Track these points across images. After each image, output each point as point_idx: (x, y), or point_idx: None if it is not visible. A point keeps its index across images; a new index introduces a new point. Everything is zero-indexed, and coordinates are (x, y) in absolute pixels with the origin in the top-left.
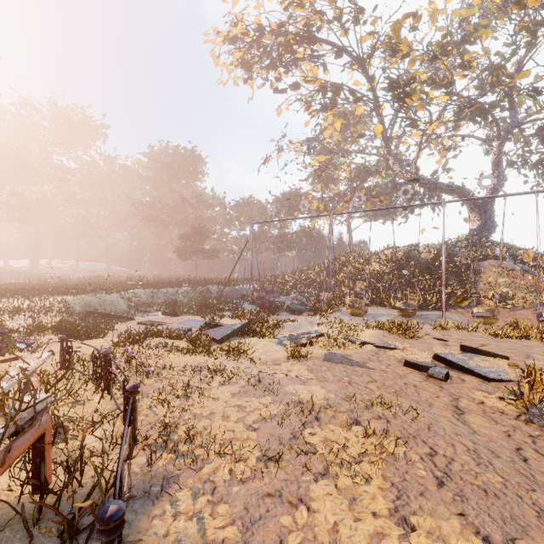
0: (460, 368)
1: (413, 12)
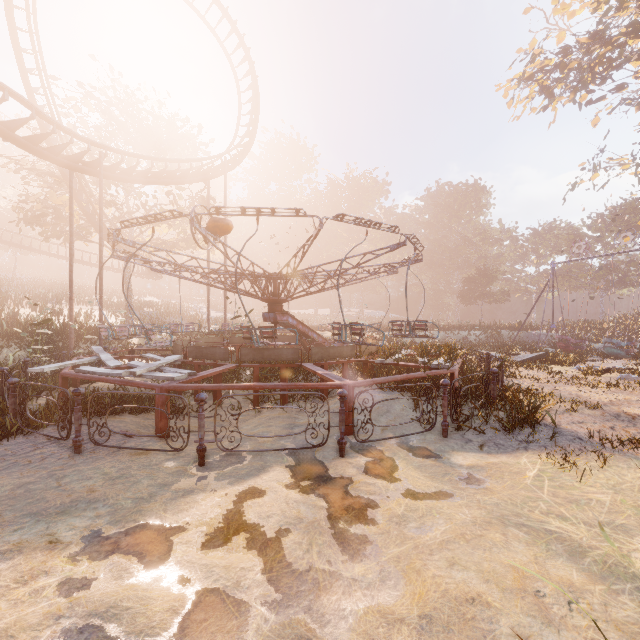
0: None
1: None
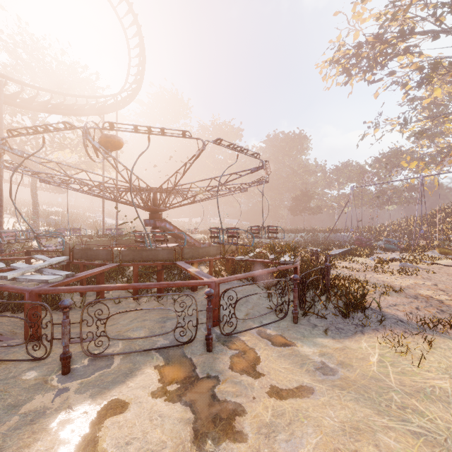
0: None
1: None
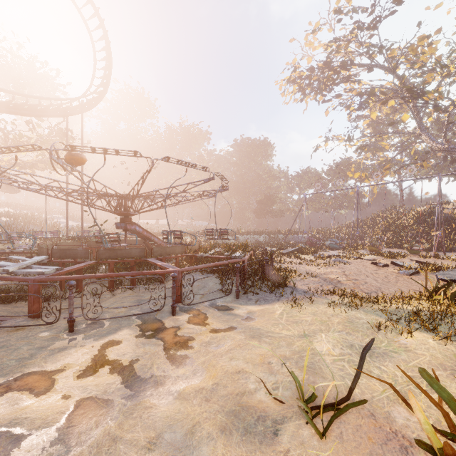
0: (398, 265)
1: (427, 35)
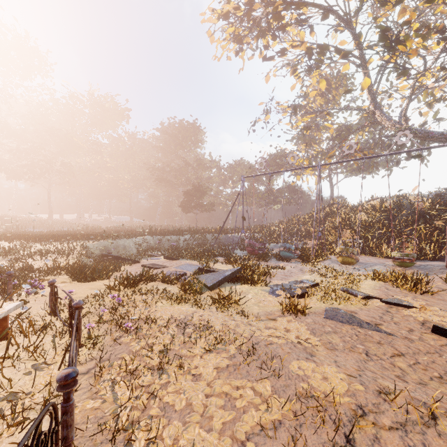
0: None
1: None
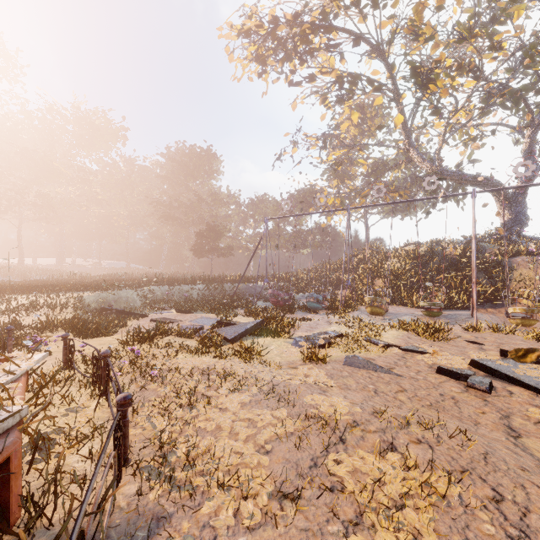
0: (504, 377)
1: None
